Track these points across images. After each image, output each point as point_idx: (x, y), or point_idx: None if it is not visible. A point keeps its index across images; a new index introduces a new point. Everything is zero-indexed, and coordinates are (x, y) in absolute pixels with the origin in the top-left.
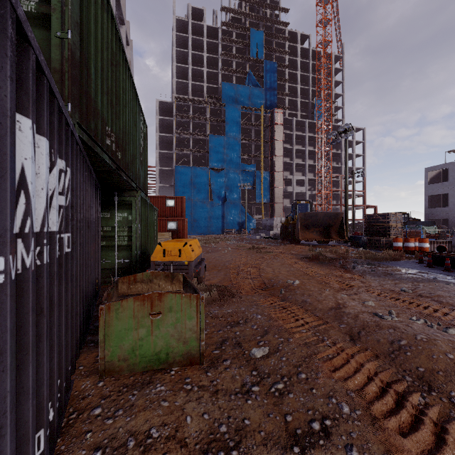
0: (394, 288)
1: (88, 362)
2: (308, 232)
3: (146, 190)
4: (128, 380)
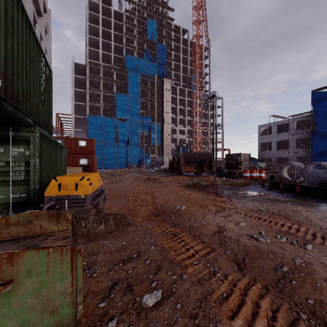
0: (254, 209)
1: None
2: (188, 167)
3: (49, 129)
4: None
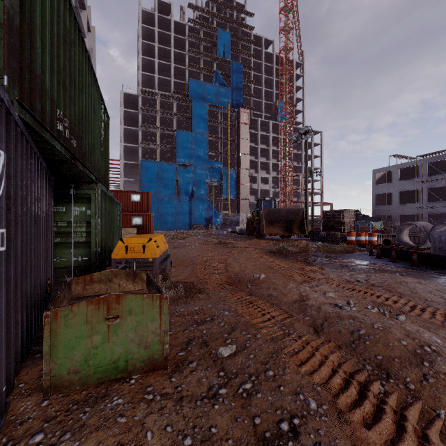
0: (350, 279)
1: (31, 377)
2: (272, 228)
3: (107, 183)
4: (79, 395)
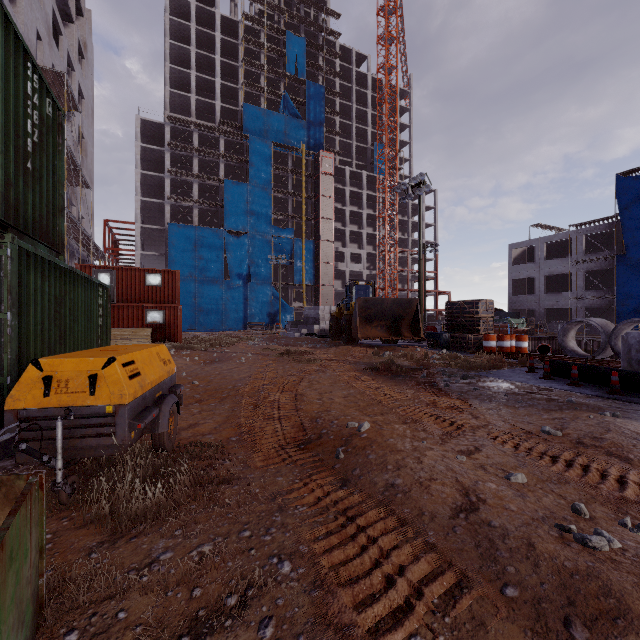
0: (530, 428)
1: None
2: (371, 327)
3: (55, 242)
4: None
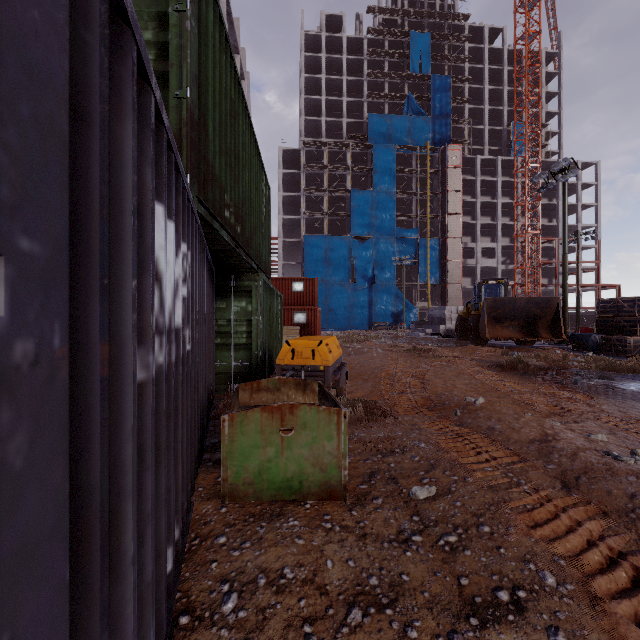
0: None
1: (208, 483)
2: (501, 328)
3: (268, 272)
4: (254, 509)
